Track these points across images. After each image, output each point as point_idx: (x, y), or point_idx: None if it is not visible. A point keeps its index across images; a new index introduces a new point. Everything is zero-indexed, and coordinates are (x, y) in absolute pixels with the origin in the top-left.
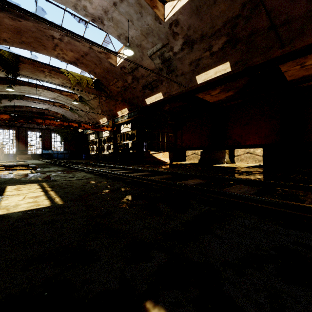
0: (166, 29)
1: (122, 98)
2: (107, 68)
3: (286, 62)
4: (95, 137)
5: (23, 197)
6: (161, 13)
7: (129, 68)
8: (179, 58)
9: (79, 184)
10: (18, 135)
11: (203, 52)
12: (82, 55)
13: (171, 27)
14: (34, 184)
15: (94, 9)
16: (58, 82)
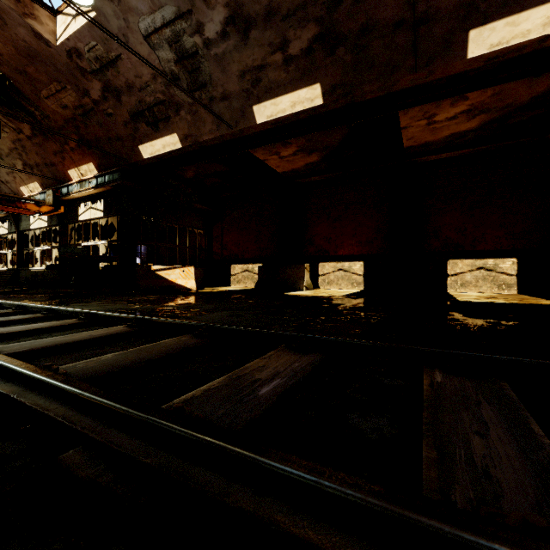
0: None
1: (78, 137)
2: (26, 44)
3: (413, 105)
4: (10, 230)
5: None
6: None
7: (94, 59)
8: (217, 56)
9: None
10: None
11: (269, 53)
12: None
13: None
14: None
15: None
16: None
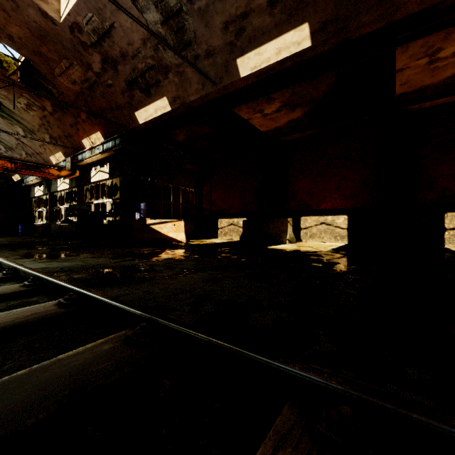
0: None
1: (87, 110)
2: (37, 24)
3: (418, 37)
4: (44, 192)
5: None
6: None
7: (92, 31)
8: (200, 9)
9: None
10: None
11: None
12: None
13: None
14: None
15: None
16: None
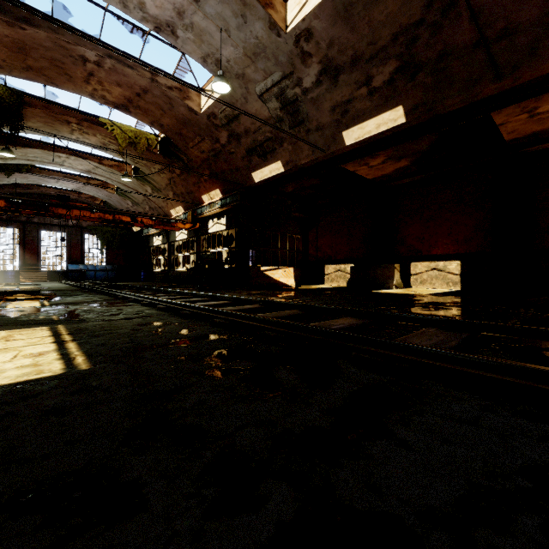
0: (289, 46)
1: (210, 172)
2: (183, 116)
3: (505, 106)
4: (163, 241)
5: (13, 355)
6: (280, 17)
7: (224, 117)
8: (312, 99)
9: (126, 328)
10: (24, 238)
11: (355, 89)
12: (137, 92)
13: (299, 42)
14: (41, 327)
15: (159, 7)
16: (95, 141)
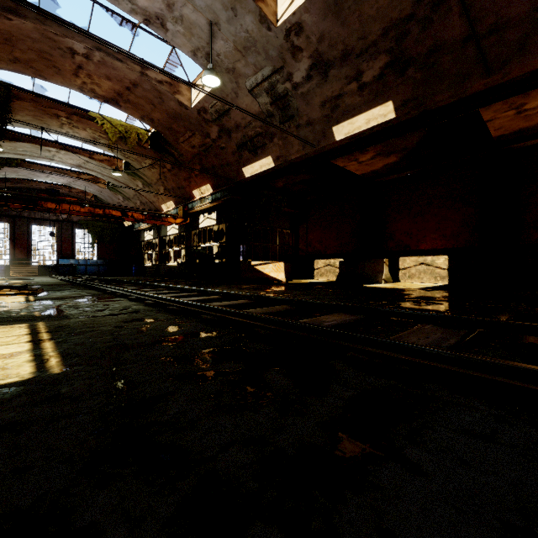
0: (280, 40)
1: (200, 167)
2: (174, 110)
3: (493, 102)
4: (154, 236)
5: None
6: (270, 11)
7: (214, 112)
8: (302, 94)
9: (110, 325)
10: (14, 232)
11: (345, 84)
12: (127, 86)
13: (289, 36)
14: (20, 324)
15: None
16: (86, 135)
